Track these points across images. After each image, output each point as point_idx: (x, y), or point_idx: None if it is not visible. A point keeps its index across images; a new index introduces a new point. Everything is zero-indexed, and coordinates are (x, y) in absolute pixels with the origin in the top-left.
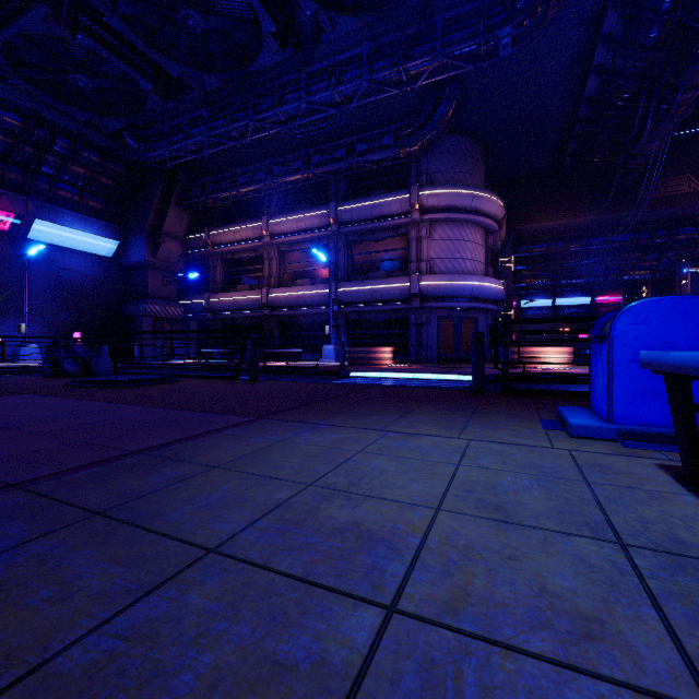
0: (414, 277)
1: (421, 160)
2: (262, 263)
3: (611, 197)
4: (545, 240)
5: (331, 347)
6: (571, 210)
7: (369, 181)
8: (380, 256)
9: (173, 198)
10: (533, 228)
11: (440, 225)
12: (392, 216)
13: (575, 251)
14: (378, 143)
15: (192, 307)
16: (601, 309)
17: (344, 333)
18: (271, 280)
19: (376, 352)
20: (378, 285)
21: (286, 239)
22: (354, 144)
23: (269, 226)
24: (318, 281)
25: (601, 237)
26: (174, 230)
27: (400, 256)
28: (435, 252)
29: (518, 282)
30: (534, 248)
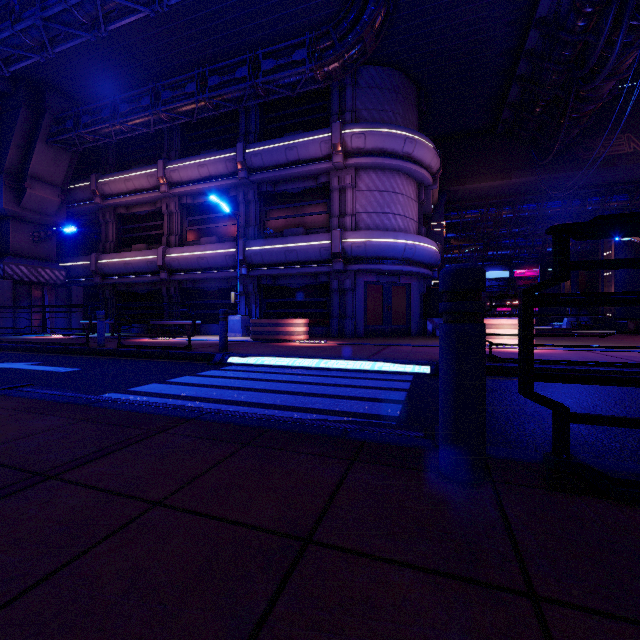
0: (336, 233)
1: (344, 94)
2: (162, 219)
3: (555, 149)
4: (477, 206)
5: (237, 318)
6: (507, 170)
7: (285, 121)
8: (298, 210)
9: (40, 131)
10: (466, 191)
11: (367, 173)
12: (311, 161)
13: (506, 218)
14: (289, 59)
15: (77, 270)
16: (518, 282)
17: (256, 301)
18: (170, 238)
19: (285, 324)
20: (293, 243)
21: (187, 189)
22: (260, 62)
23: (166, 172)
24: (225, 239)
25: (533, 203)
26: (46, 174)
27: (320, 210)
28: (361, 205)
29: (446, 252)
30: (466, 214)
